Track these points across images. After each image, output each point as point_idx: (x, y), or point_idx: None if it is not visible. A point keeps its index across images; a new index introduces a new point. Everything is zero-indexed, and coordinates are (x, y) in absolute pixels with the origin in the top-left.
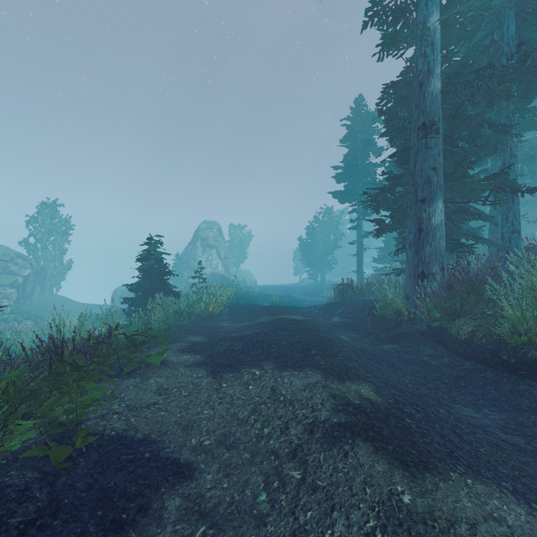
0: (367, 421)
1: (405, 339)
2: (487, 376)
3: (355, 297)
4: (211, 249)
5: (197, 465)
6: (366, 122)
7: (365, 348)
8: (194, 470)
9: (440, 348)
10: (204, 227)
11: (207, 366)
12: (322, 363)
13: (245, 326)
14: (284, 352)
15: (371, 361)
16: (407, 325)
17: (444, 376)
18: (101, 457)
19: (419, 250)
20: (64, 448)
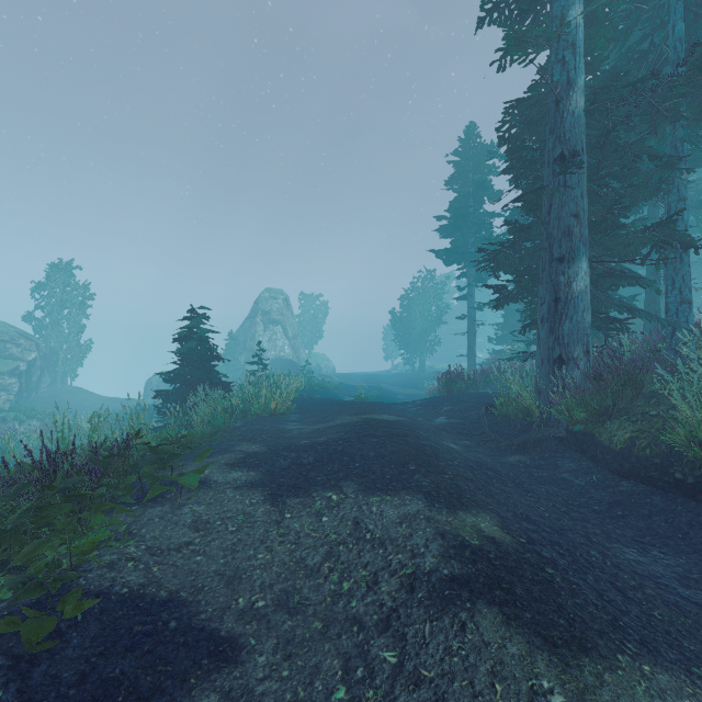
0: (491, 573)
1: (537, 448)
2: (654, 501)
3: (466, 389)
4: (276, 326)
5: (245, 640)
6: (479, 157)
7: (482, 461)
8: (240, 648)
9: (585, 461)
10: (266, 297)
11: (265, 487)
12: (425, 484)
13: (319, 430)
14: (372, 468)
15: (491, 479)
16: (539, 428)
17: (593, 501)
18: (105, 629)
19: (555, 327)
20: (44, 621)
